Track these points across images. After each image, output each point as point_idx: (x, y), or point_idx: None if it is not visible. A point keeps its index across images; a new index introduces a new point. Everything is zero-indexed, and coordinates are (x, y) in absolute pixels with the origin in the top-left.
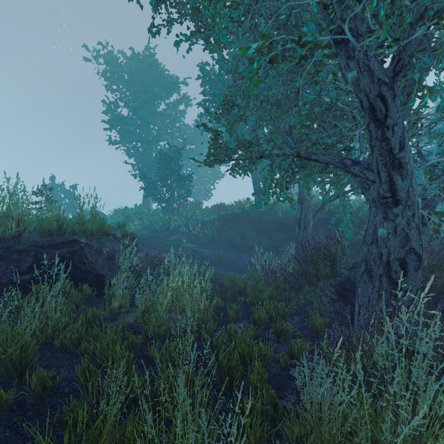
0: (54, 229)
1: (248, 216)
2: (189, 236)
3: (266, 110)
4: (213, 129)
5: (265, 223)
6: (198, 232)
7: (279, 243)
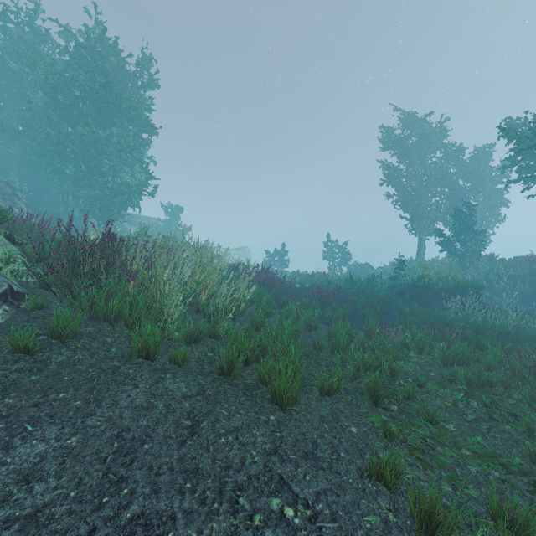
0: (459, 286)
1: None
2: (491, 291)
3: None
4: None
5: None
6: (502, 286)
7: None
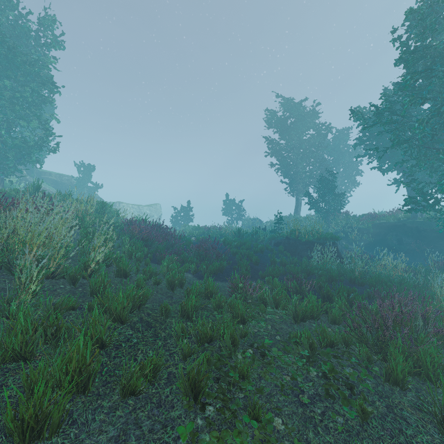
0: (321, 237)
1: (404, 225)
2: (346, 240)
3: (440, 180)
4: (412, 197)
5: (423, 231)
6: (354, 237)
7: (439, 249)
